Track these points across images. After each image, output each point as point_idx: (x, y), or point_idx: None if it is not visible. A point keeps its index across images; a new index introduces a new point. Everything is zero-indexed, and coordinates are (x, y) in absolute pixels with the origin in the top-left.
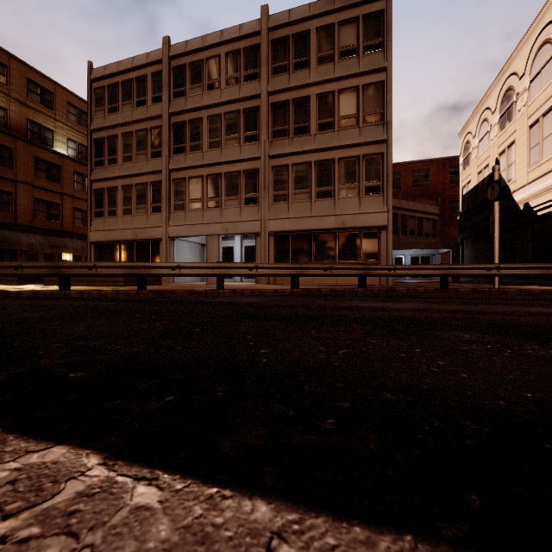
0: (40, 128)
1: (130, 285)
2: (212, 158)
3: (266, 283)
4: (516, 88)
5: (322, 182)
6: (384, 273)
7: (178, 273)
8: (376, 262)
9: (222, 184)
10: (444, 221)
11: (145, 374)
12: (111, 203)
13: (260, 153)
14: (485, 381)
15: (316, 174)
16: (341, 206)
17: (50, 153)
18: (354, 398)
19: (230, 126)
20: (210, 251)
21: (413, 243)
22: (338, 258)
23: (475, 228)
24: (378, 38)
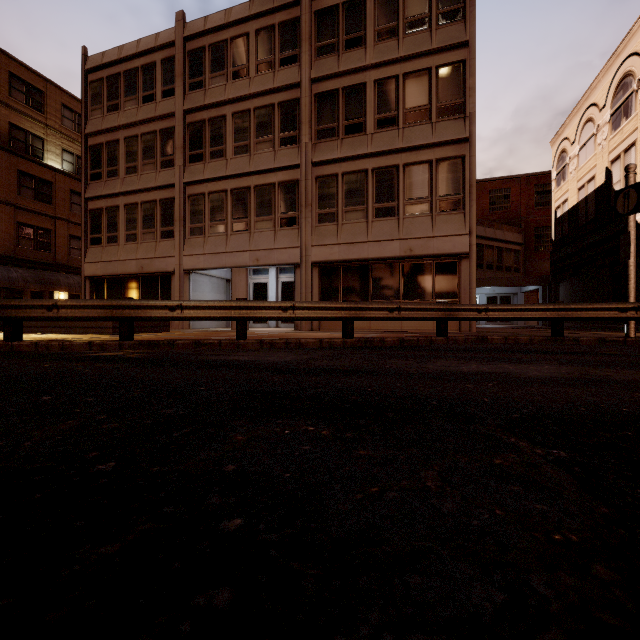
0: (26, 136)
1: None
2: (238, 167)
3: (308, 329)
4: (637, 72)
5: (381, 196)
6: (472, 316)
7: (178, 316)
8: (454, 302)
9: (251, 200)
10: (529, 252)
11: None
12: (111, 226)
13: (300, 160)
14: None
15: (373, 186)
16: (408, 227)
17: (38, 166)
18: None
19: (262, 125)
20: (235, 288)
21: (492, 279)
22: (403, 296)
23: (575, 260)
24: (457, 3)
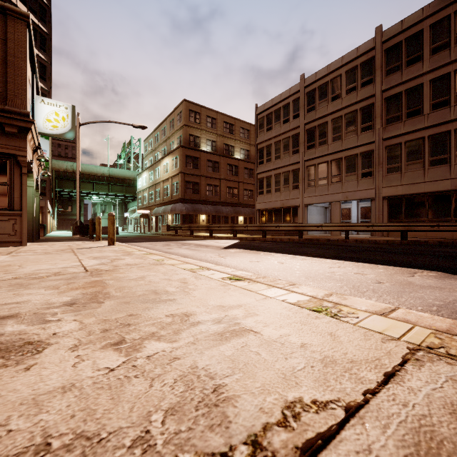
0: (228, 147)
1: (287, 235)
2: (335, 148)
3: (379, 235)
4: None
5: (435, 152)
6: None
7: (320, 229)
8: None
9: (342, 165)
10: None
11: (344, 257)
12: (268, 185)
13: (374, 138)
14: (452, 265)
15: (429, 146)
16: None
17: (233, 159)
18: (402, 263)
19: (349, 123)
20: (333, 213)
21: None
22: (454, 215)
23: None
24: None
